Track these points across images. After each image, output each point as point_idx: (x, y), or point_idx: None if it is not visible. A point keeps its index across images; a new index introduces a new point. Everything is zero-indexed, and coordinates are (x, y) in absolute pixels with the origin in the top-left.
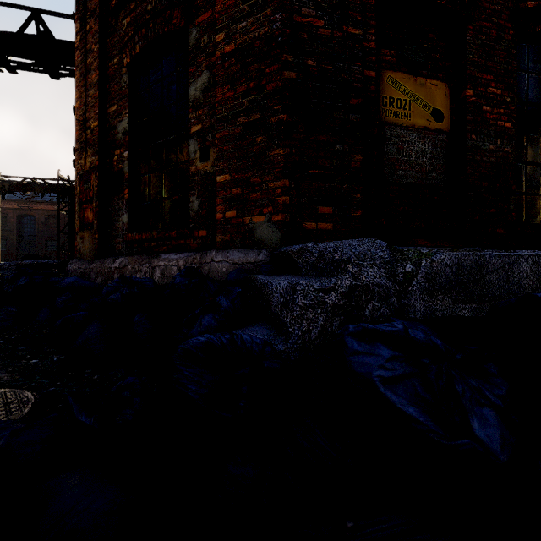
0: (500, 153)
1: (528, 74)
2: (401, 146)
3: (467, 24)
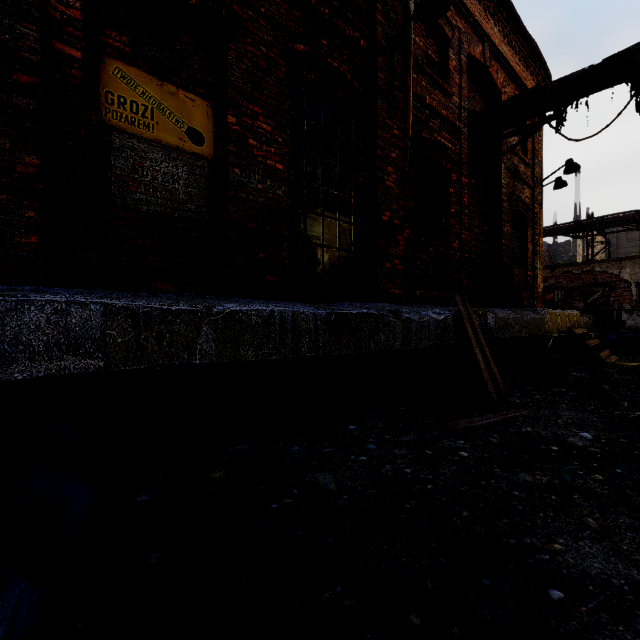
0: (270, 195)
1: (308, 121)
2: (141, 163)
3: (228, 42)
